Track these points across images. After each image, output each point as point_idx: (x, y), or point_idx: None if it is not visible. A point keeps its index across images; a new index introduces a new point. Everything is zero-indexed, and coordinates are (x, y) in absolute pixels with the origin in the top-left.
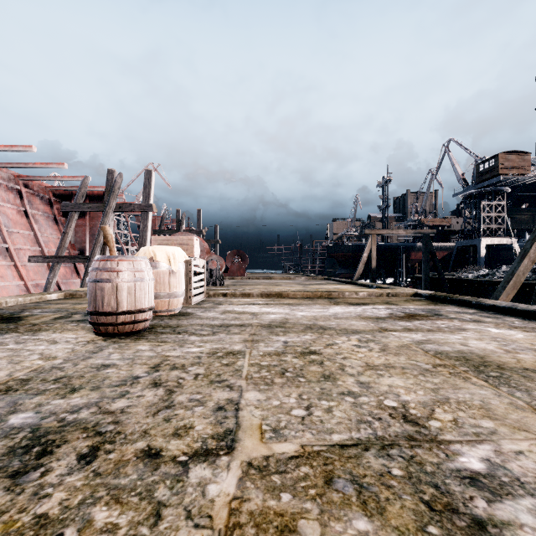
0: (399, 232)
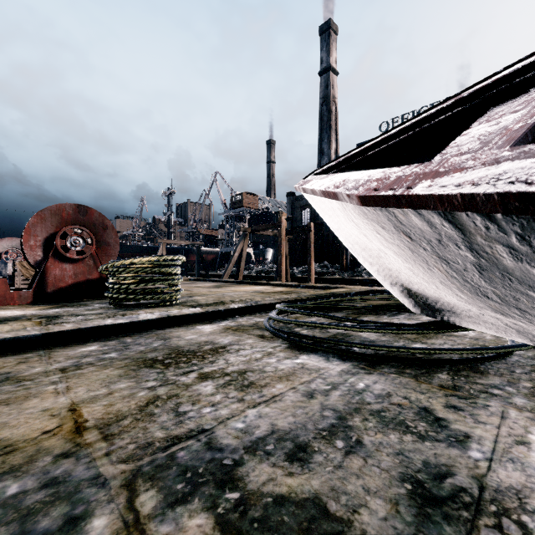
0: (182, 242)
